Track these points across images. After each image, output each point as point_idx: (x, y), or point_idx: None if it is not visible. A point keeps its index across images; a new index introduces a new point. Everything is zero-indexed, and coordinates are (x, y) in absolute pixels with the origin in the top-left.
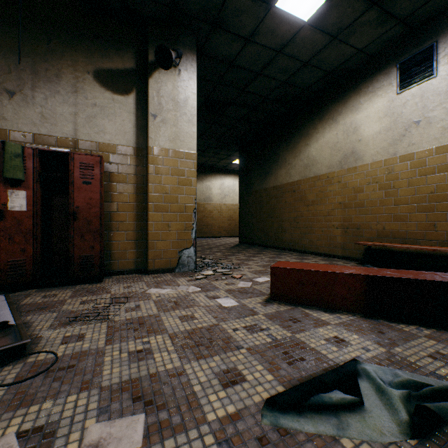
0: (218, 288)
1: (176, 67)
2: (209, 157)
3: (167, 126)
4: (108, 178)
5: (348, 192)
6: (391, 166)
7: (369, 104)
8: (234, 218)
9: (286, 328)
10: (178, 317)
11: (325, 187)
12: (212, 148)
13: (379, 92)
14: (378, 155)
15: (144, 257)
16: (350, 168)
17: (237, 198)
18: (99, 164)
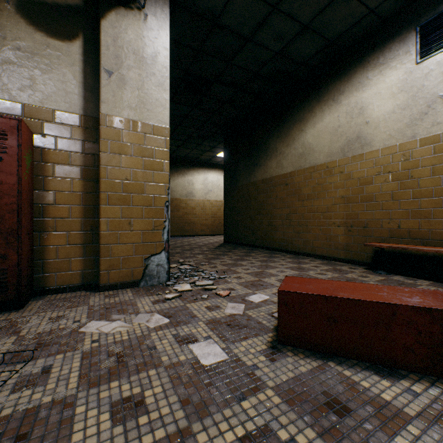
0: (196, 316)
1: (141, 10)
2: (191, 148)
3: (128, 88)
4: (39, 156)
5: (352, 184)
6: (409, 152)
7: (379, 79)
8: (218, 215)
9: (331, 441)
10: (110, 405)
11: (323, 179)
12: (194, 137)
13: (393, 63)
14: (391, 138)
15: (96, 268)
16: (355, 155)
17: (221, 194)
18: (16, 130)
